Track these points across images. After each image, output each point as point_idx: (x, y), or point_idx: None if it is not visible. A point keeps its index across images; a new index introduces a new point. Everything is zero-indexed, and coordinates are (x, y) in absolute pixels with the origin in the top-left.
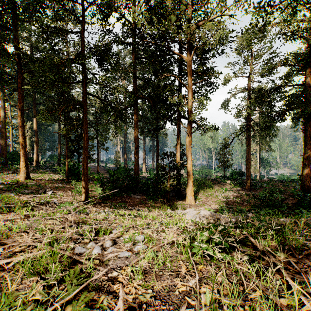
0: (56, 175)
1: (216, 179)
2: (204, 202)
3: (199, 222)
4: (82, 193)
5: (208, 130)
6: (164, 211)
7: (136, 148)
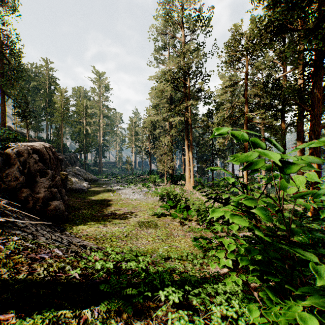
0: None
1: None
2: None
3: None
4: None
5: None
6: None
7: (232, 170)
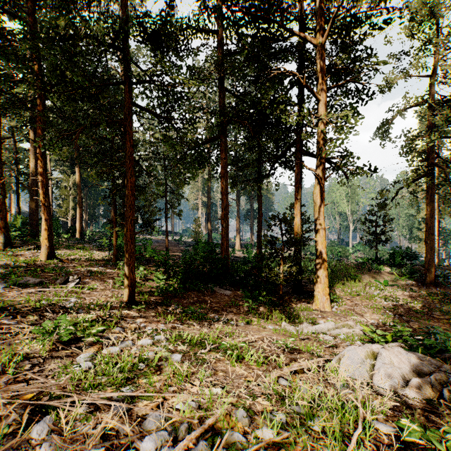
0: (101, 252)
1: (361, 263)
2: (349, 308)
3: (386, 389)
4: (124, 286)
5: (356, 173)
6: (276, 323)
7: (224, 210)
